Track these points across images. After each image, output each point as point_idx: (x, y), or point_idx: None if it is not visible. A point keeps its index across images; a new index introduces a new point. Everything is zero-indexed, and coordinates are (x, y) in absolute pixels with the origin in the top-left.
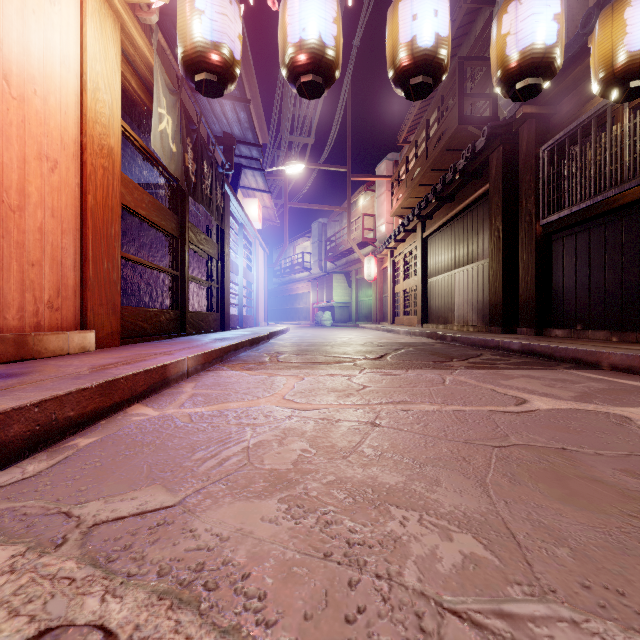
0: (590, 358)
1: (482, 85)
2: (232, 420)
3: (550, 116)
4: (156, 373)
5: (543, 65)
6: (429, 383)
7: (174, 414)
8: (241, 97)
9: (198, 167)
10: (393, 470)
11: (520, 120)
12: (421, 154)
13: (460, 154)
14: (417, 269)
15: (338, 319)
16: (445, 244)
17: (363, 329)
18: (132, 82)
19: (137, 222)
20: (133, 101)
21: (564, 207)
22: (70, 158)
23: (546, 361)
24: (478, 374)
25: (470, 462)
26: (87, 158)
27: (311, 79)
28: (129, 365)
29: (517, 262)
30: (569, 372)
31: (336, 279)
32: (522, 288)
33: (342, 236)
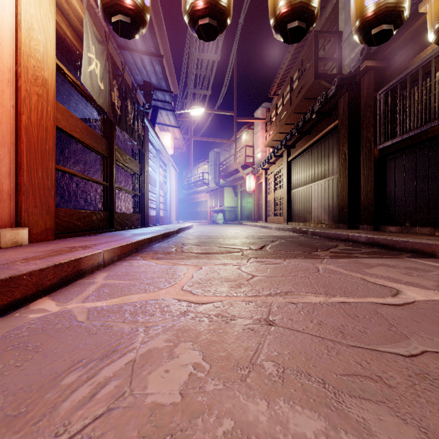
0: (427, 249)
1: (330, 52)
2: (128, 317)
3: (385, 69)
4: (68, 266)
5: (395, 13)
6: (306, 272)
7: (73, 310)
8: (156, 53)
9: (123, 103)
10: (304, 403)
11: (362, 72)
12: (287, 102)
13: (315, 101)
14: (284, 183)
15: (228, 219)
16: (304, 165)
17: (245, 226)
18: (67, 32)
19: (80, 147)
20: (71, 50)
21: (396, 135)
22: (5, 83)
23: (389, 251)
24: (343, 263)
25: (391, 385)
26: (21, 84)
27: (207, 22)
28: (42, 260)
29: (359, 177)
30: (414, 261)
31: (226, 191)
32: (363, 196)
33: (230, 161)
